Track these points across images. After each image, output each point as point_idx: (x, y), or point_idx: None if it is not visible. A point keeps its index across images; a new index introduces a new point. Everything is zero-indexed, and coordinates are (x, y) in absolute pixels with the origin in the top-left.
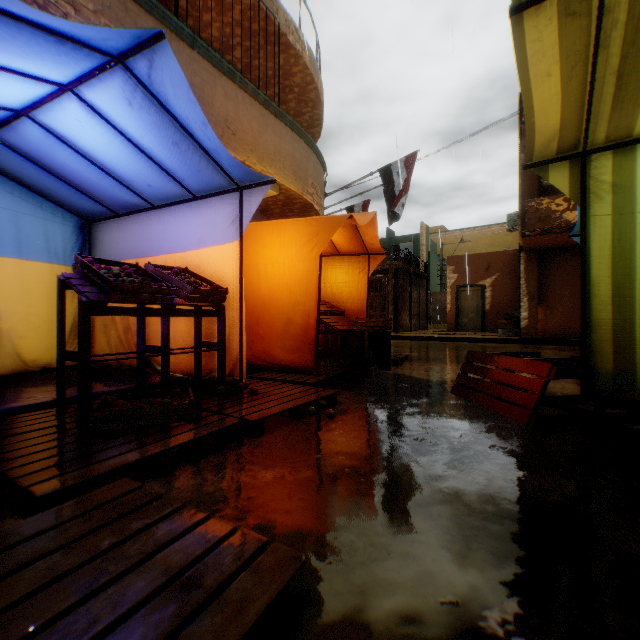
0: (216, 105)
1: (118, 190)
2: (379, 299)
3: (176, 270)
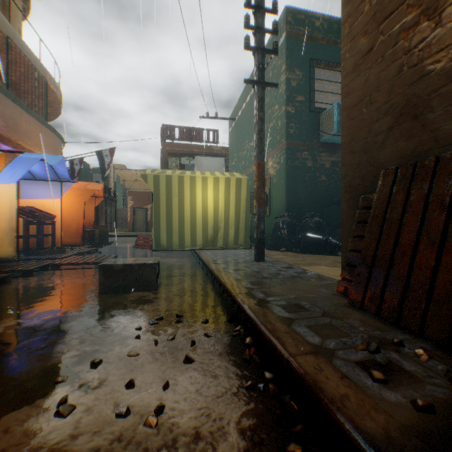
0: (23, 125)
1: None
2: None
3: (36, 208)
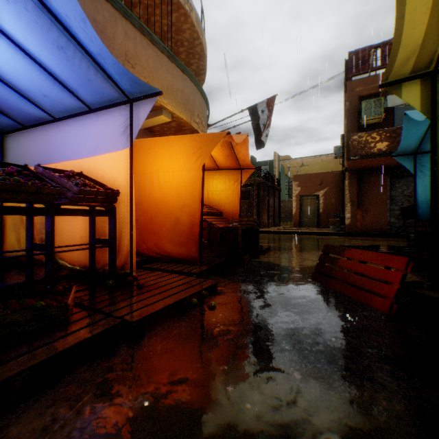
0: (117, 41)
1: (18, 101)
2: (246, 204)
3: (69, 173)
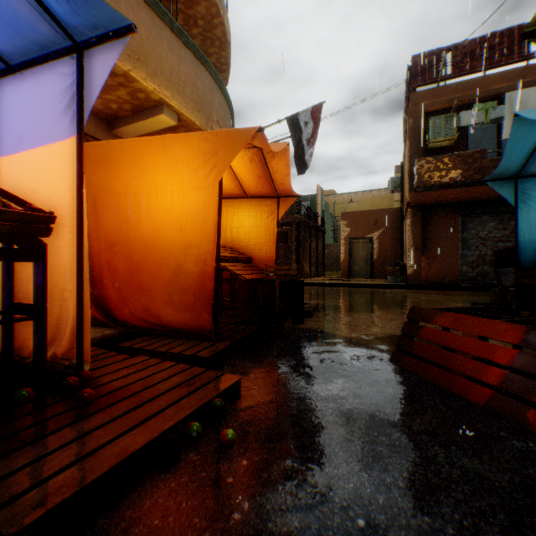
0: None
1: None
2: (283, 249)
3: None
